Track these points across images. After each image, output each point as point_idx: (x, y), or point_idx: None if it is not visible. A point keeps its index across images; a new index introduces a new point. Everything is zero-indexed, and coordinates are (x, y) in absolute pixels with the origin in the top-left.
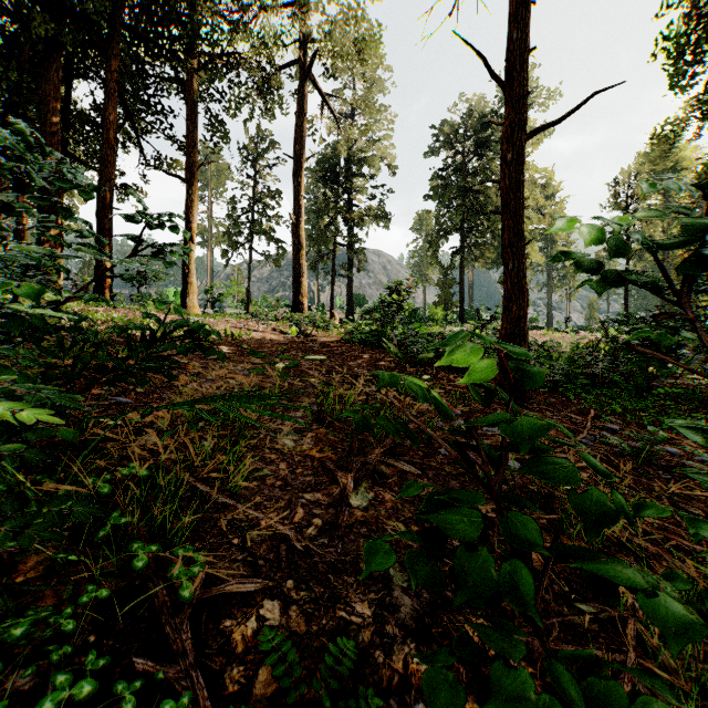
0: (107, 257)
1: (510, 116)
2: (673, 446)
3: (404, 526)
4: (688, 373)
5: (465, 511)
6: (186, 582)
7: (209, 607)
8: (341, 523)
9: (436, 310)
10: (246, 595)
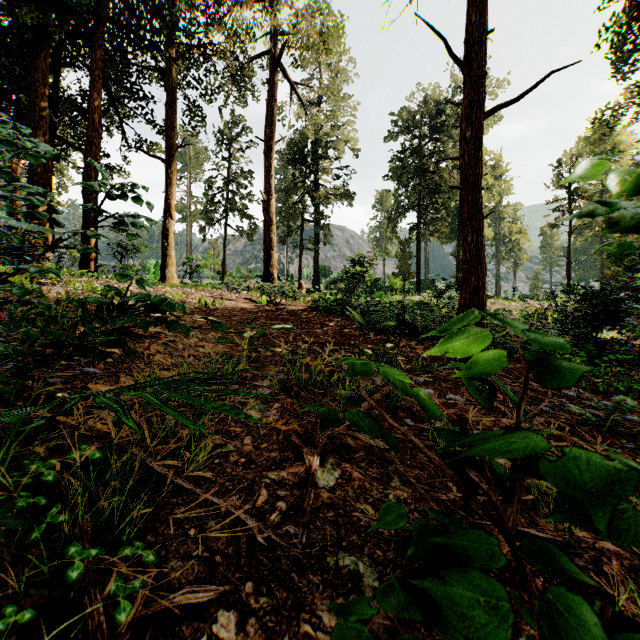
0: (57, 225)
1: (469, 96)
2: (629, 412)
3: (373, 508)
4: (630, 339)
5: (481, 577)
6: (124, 601)
7: (155, 622)
8: (306, 508)
9: (395, 280)
10: (198, 604)
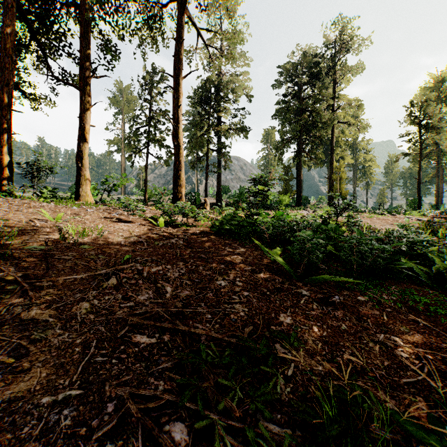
0: None
1: None
2: None
3: None
4: None
5: None
6: None
7: None
8: None
9: (284, 197)
10: None
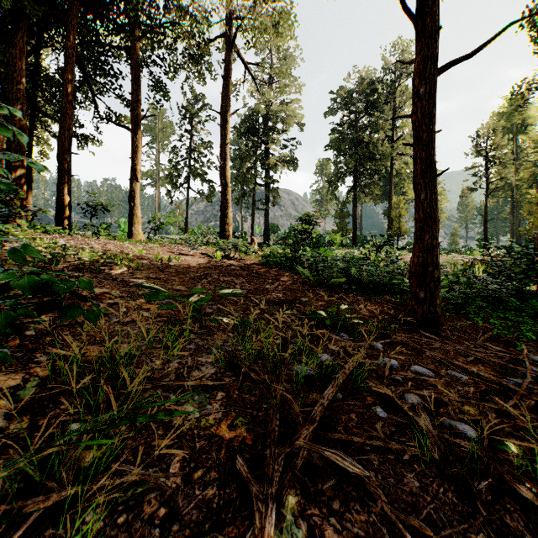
0: None
1: (422, 51)
2: None
3: None
4: None
5: None
6: None
7: None
8: None
9: (335, 236)
10: None
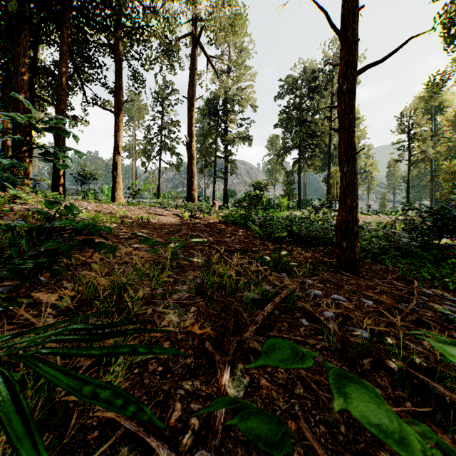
0: None
1: (345, 58)
2: None
3: None
4: None
5: None
6: None
7: None
8: (218, 426)
9: (283, 200)
10: None
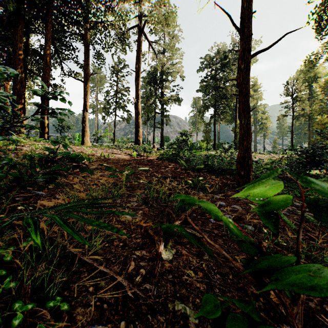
0: (15, 113)
1: (243, 46)
2: None
3: (194, 273)
4: (325, 174)
5: None
6: None
7: None
8: (156, 273)
9: (203, 143)
10: None
